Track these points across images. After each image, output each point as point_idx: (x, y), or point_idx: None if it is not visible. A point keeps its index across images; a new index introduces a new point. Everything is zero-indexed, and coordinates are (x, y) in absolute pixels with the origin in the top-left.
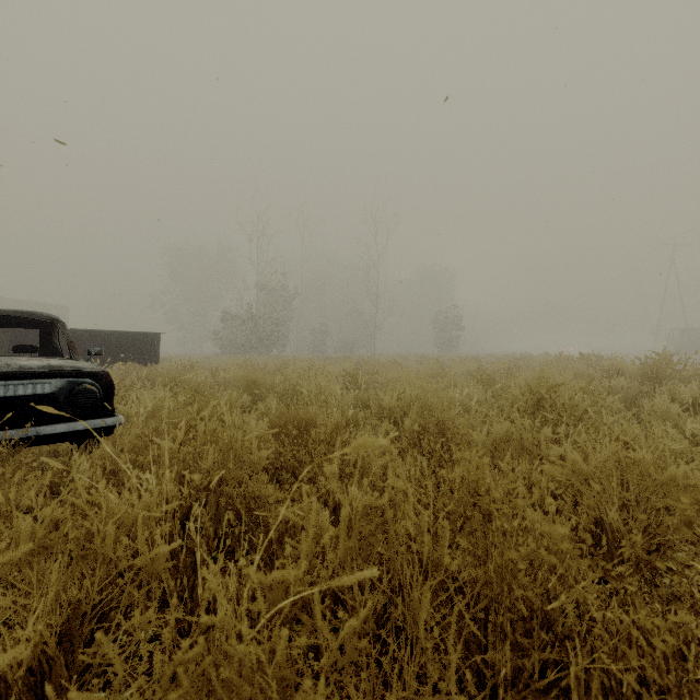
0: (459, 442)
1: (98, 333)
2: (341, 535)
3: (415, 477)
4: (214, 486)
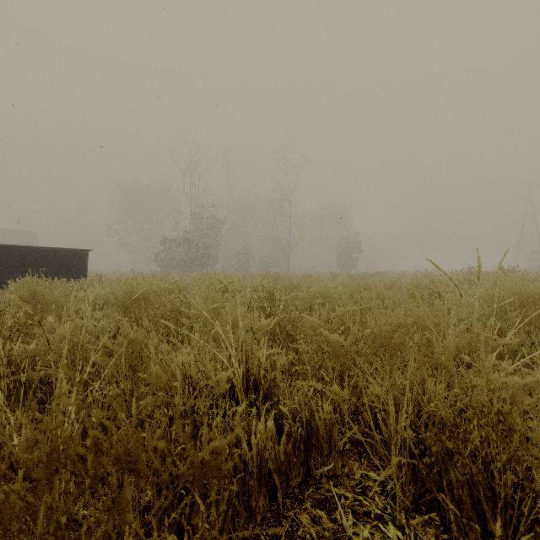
0: None
1: (21, 248)
2: None
3: None
4: None
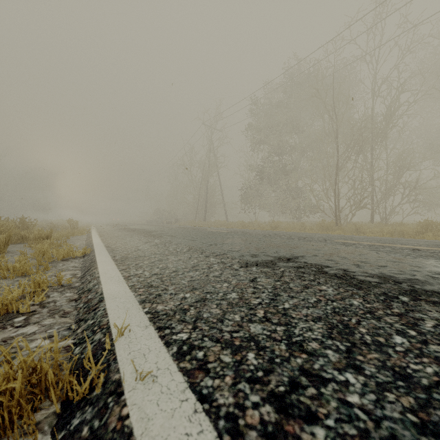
0: None
1: None
2: None
3: None
4: None
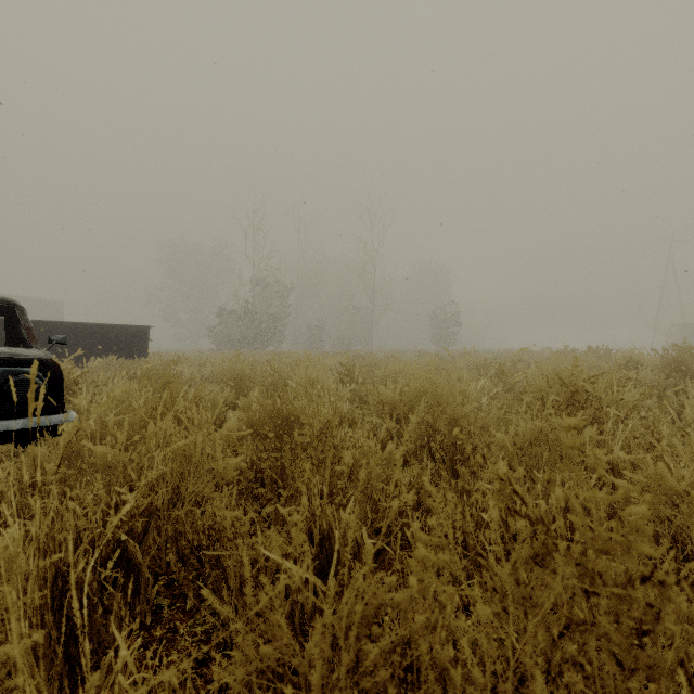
0: (563, 467)
1: (84, 325)
2: (315, 684)
3: (424, 488)
4: (165, 505)
